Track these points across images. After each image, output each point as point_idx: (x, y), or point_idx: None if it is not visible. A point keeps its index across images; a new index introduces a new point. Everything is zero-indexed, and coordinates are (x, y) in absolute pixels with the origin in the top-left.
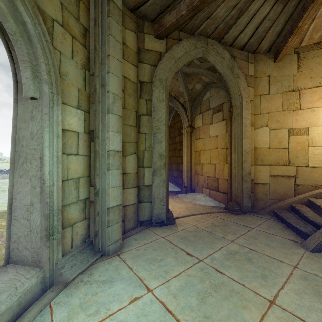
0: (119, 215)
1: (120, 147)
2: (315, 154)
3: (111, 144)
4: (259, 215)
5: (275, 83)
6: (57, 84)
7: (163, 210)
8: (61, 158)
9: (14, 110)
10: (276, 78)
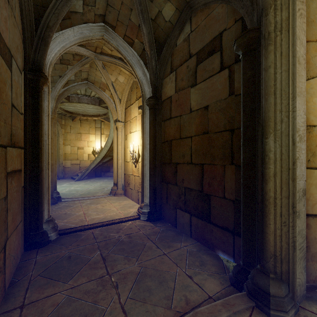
0: None
1: None
2: (85, 156)
3: None
4: (66, 179)
5: (73, 129)
6: None
7: None
8: None
9: None
10: (73, 127)
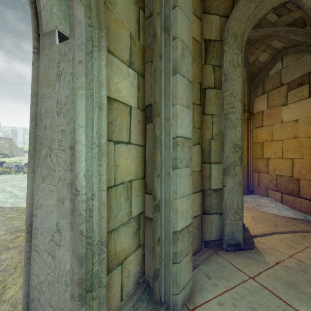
0: (189, 241)
1: (190, 132)
2: None
3: (179, 126)
4: None
5: None
6: (98, 10)
7: (239, 227)
8: (105, 148)
9: (34, 67)
10: None
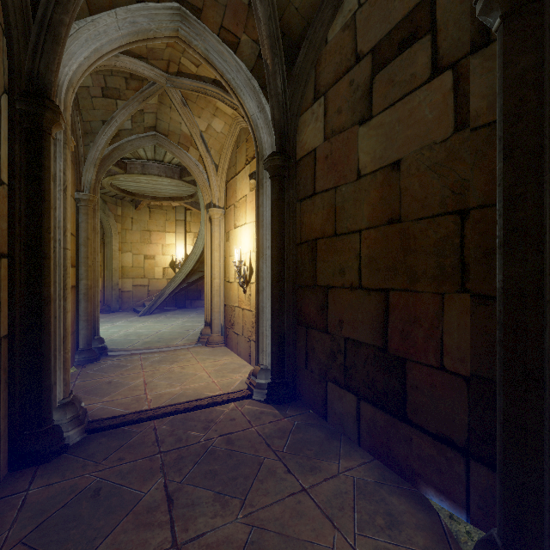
0: None
1: None
2: (158, 272)
3: None
4: (124, 312)
5: (136, 223)
6: None
7: None
8: None
9: None
10: (137, 220)
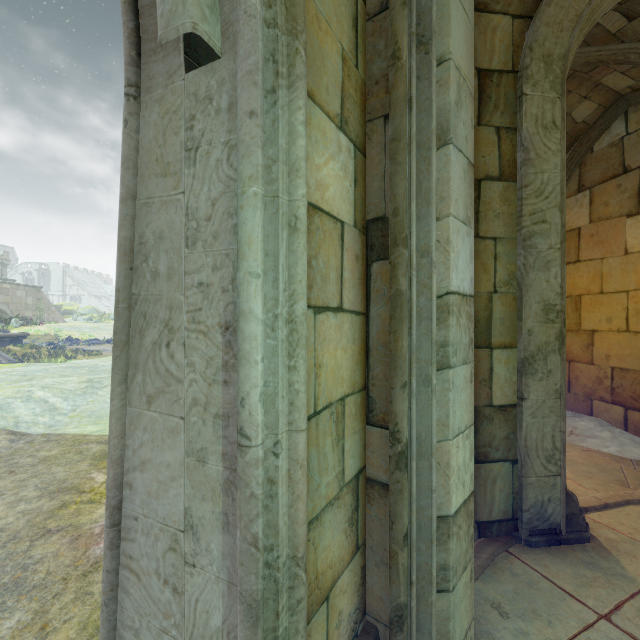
0: (468, 536)
1: (469, 280)
2: None
3: (452, 267)
4: None
5: None
6: None
7: (556, 491)
8: (304, 327)
9: (128, 130)
10: None
